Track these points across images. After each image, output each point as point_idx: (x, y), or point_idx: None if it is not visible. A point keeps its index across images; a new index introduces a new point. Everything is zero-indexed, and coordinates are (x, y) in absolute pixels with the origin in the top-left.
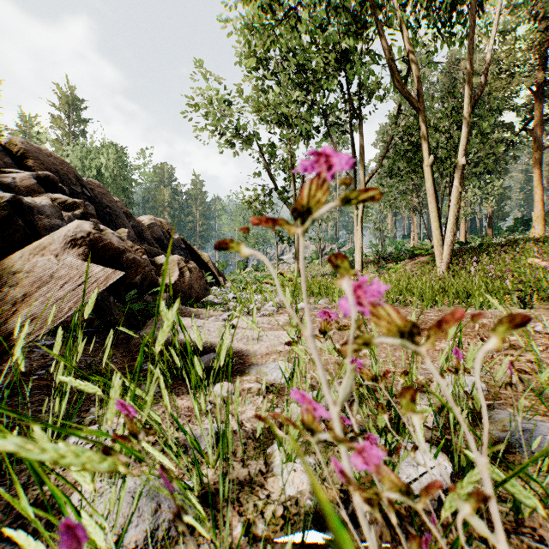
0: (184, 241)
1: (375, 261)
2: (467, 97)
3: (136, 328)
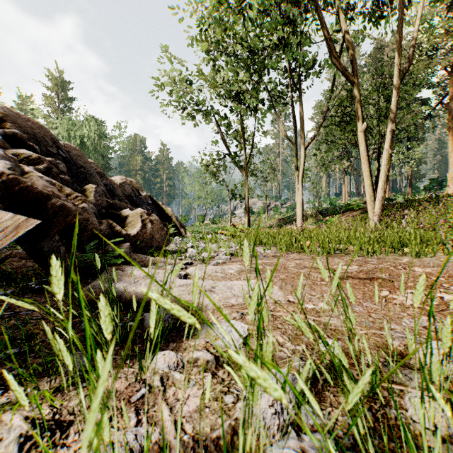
0: (151, 198)
1: (313, 215)
2: (397, 70)
3: (94, 277)
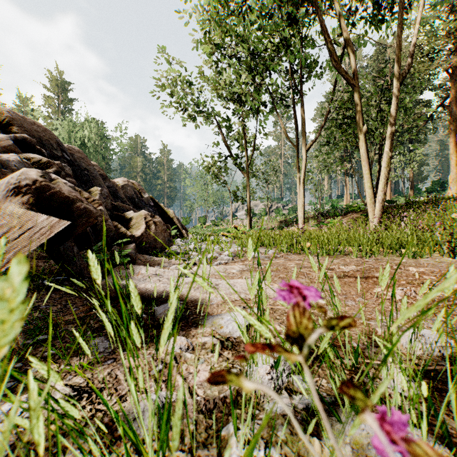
0: (153, 200)
1: (314, 217)
2: (397, 74)
3: (103, 276)
